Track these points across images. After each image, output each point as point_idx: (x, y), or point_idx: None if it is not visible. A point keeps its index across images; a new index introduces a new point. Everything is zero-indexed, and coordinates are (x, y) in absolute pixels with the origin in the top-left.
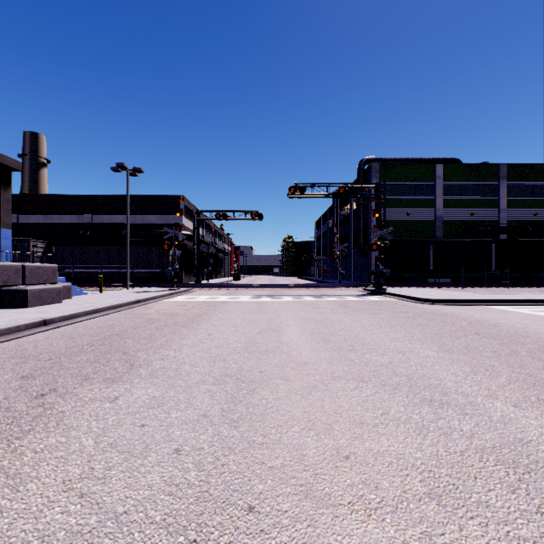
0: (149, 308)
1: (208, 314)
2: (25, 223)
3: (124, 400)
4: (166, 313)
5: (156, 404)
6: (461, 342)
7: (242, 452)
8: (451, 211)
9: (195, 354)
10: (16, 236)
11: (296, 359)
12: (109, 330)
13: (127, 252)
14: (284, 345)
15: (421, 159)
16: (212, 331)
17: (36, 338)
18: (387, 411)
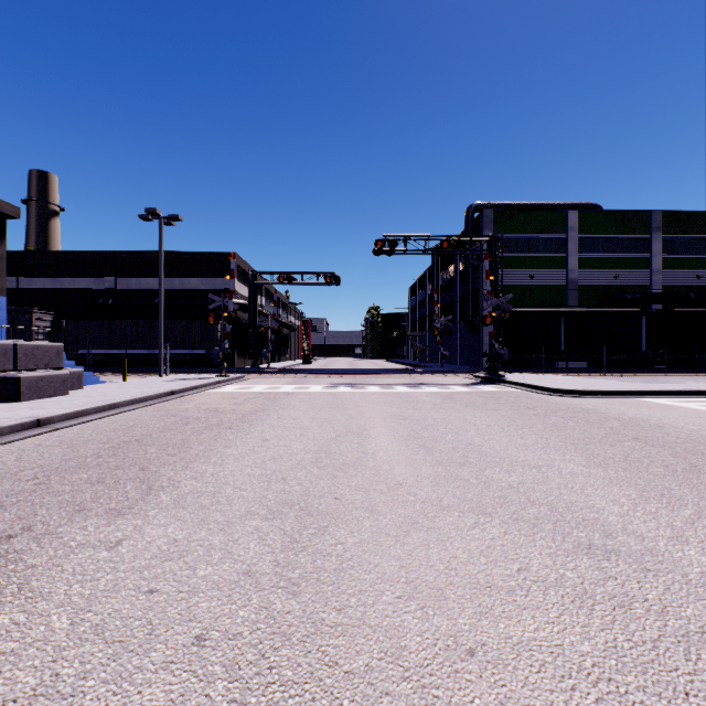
0: (186, 401)
1: (266, 410)
2: (27, 288)
3: (129, 546)
4: (208, 409)
5: (177, 552)
6: (618, 452)
7: (303, 642)
8: (589, 273)
9: (242, 471)
10: (15, 306)
11: (386, 477)
12: (126, 433)
13: (161, 326)
14: (369, 456)
15: (548, 204)
16: (270, 434)
17: (22, 446)
18: (526, 566)
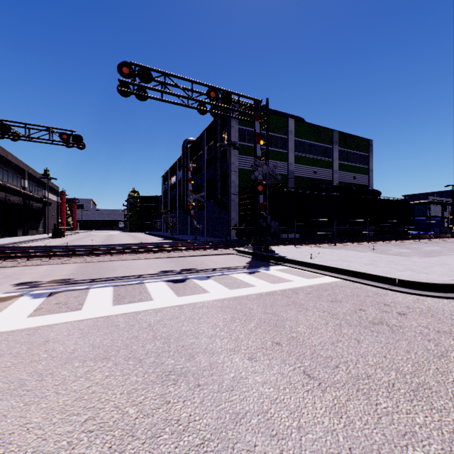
0: None
1: None
2: None
3: None
4: None
5: None
6: None
7: None
8: (300, 167)
9: None
10: None
11: None
12: None
13: None
14: None
15: (275, 111)
16: None
17: None
18: None
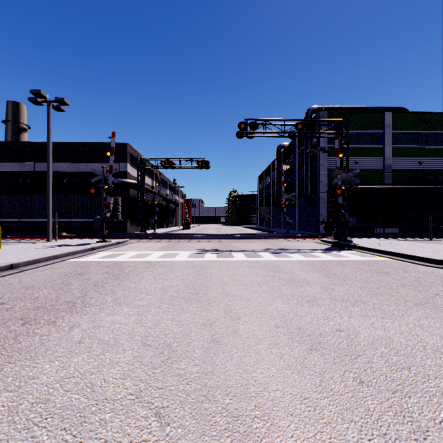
0: (8, 282)
1: (86, 307)
2: None
3: None
4: (4, 303)
5: None
6: None
7: None
8: (400, 160)
9: None
10: None
11: None
12: None
13: (49, 197)
14: None
15: (368, 108)
16: None
17: None
18: None
